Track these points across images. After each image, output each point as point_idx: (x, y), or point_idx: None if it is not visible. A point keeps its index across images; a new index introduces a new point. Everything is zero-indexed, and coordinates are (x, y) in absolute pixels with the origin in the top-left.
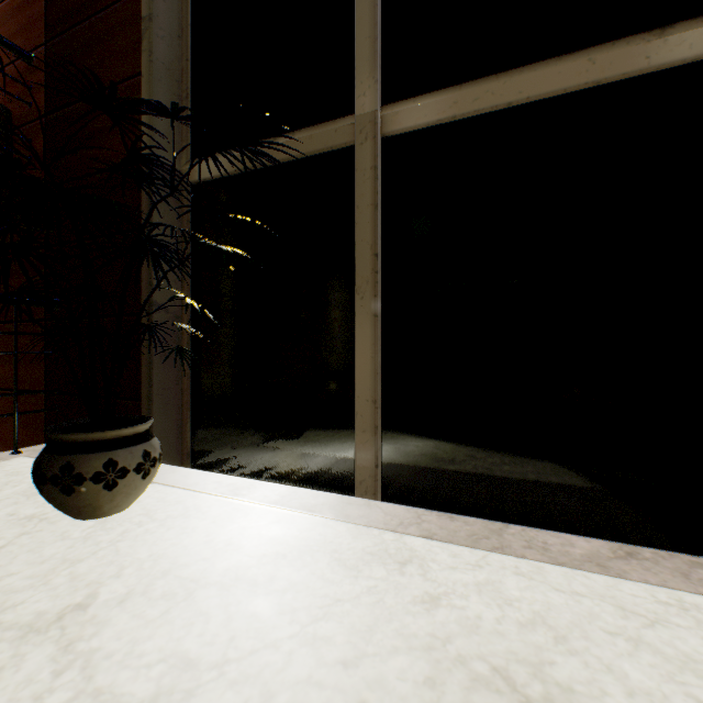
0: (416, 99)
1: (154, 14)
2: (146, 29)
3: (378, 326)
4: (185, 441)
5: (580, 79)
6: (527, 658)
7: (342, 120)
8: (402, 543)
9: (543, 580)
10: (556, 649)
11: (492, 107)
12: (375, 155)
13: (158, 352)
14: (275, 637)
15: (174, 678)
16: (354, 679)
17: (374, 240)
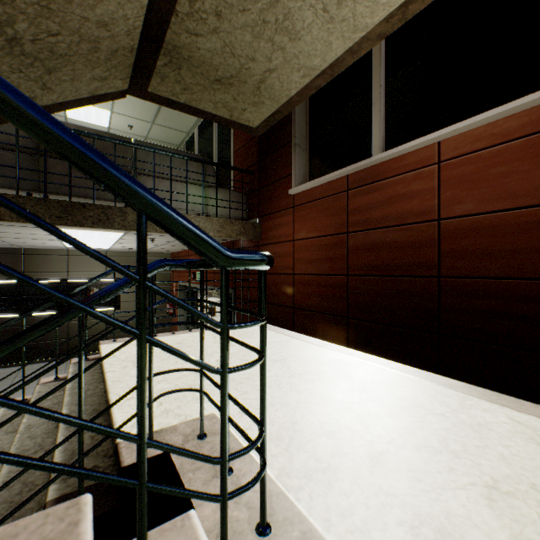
0: None
1: None
2: None
3: None
4: None
5: None
6: None
7: None
8: None
9: None
10: None
11: None
12: None
13: None
14: None
15: None
16: None
17: None
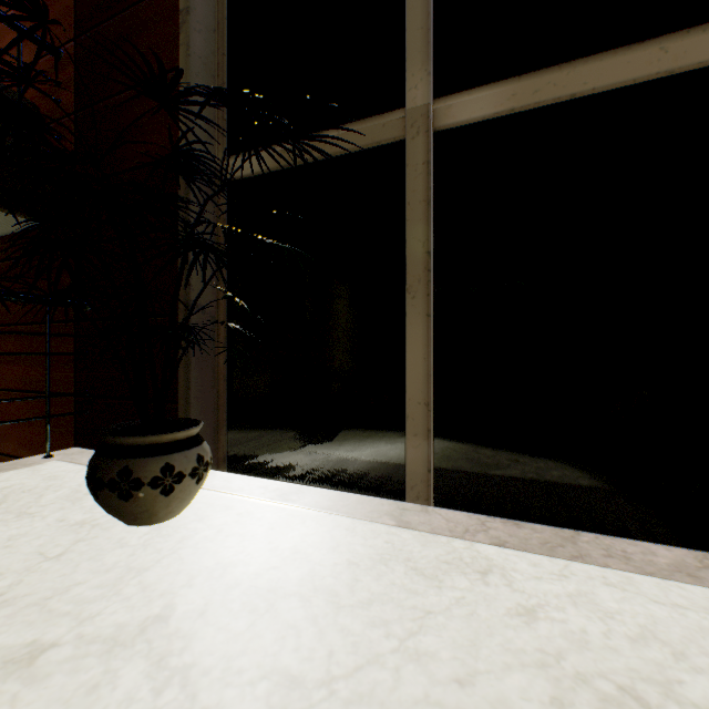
0: (471, 91)
1: (191, 7)
2: (183, 22)
3: (430, 326)
4: (221, 444)
5: (651, 69)
6: (652, 676)
7: (390, 114)
8: (475, 551)
9: (637, 591)
10: (679, 667)
11: (554, 98)
12: (427, 150)
13: (195, 353)
14: (375, 652)
15: (282, 697)
16: (475, 699)
17: (426, 237)
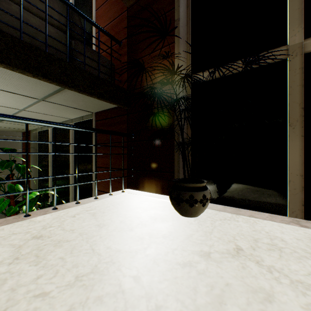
0: None
1: (180, 18)
2: (177, 24)
3: (303, 141)
4: None
5: None
6: None
7: (277, 48)
8: None
9: None
10: None
11: None
12: (301, 62)
13: (181, 153)
14: None
15: None
16: None
17: (301, 101)
